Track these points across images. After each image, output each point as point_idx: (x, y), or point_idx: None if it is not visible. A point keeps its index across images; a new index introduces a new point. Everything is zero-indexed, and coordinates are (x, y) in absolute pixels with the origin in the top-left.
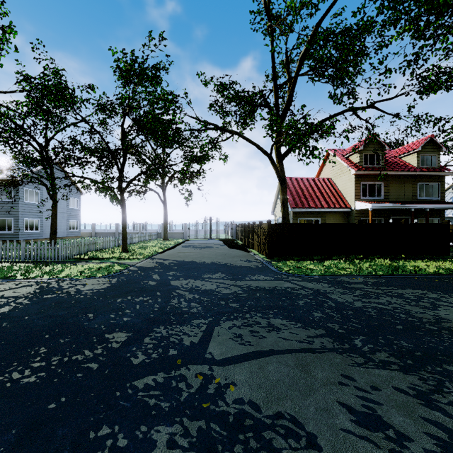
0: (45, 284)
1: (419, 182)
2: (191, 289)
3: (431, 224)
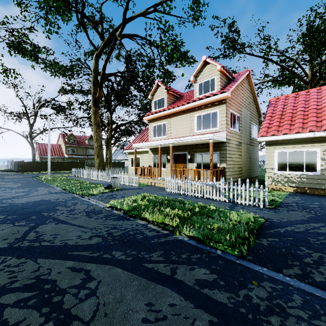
0: None
1: (88, 149)
2: None
3: (80, 162)
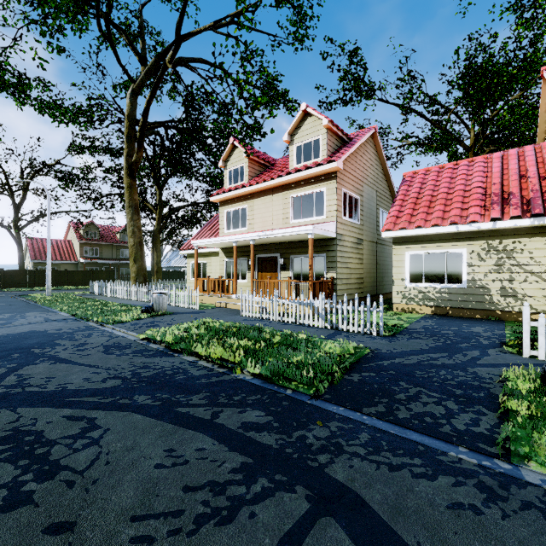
0: None
1: (121, 249)
2: None
3: (106, 271)
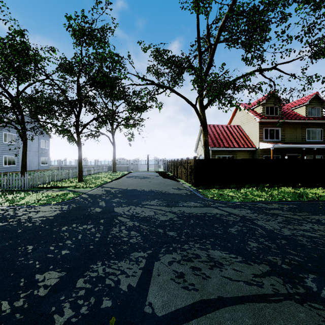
0: (3, 211)
1: (307, 128)
2: (132, 216)
3: (321, 159)
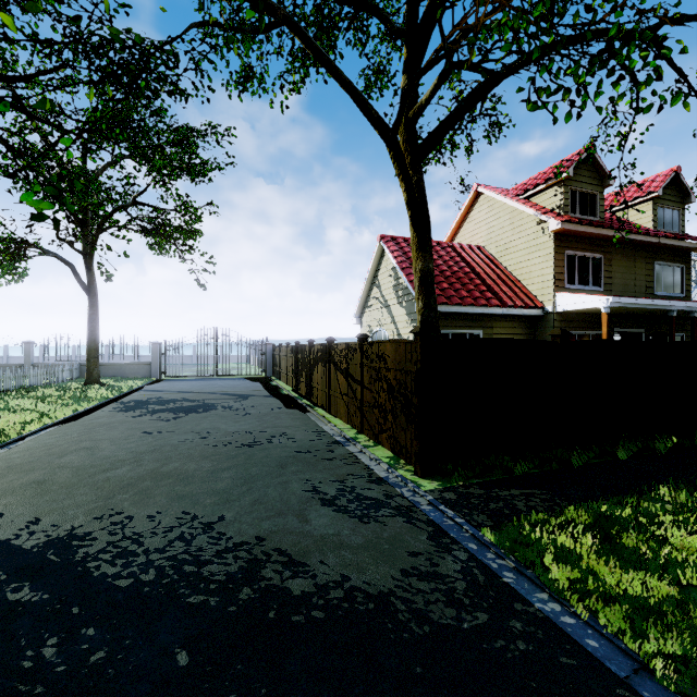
0: None
1: (656, 261)
2: None
3: None
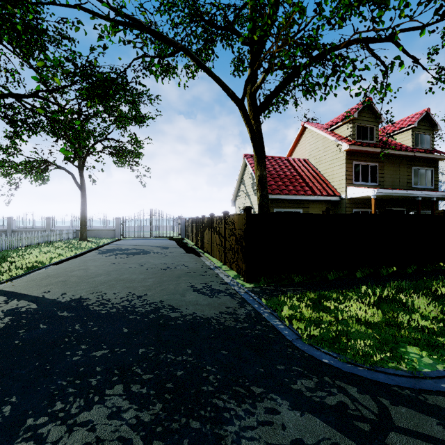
0: None
1: (414, 167)
2: None
3: None
